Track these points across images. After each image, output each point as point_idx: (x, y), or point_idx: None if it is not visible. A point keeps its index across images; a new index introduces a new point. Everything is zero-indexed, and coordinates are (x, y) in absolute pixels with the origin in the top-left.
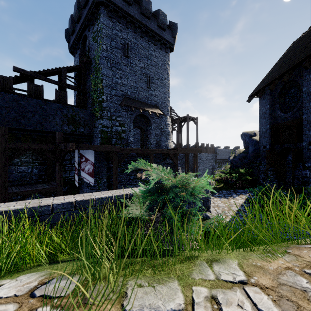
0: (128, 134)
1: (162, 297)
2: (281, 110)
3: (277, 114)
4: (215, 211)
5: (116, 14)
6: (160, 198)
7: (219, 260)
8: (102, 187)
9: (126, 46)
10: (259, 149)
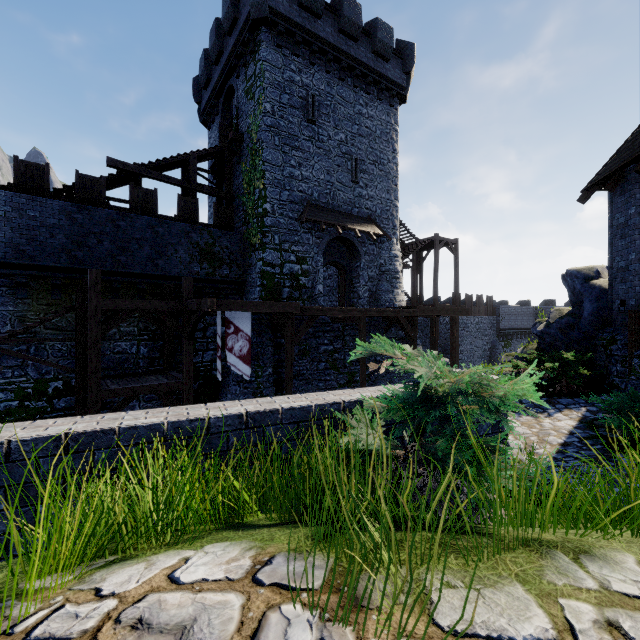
0: (314, 278)
1: (503, 612)
2: None
3: None
4: None
5: (291, 39)
6: (426, 415)
7: (590, 550)
8: (264, 385)
9: (309, 102)
10: (610, 309)
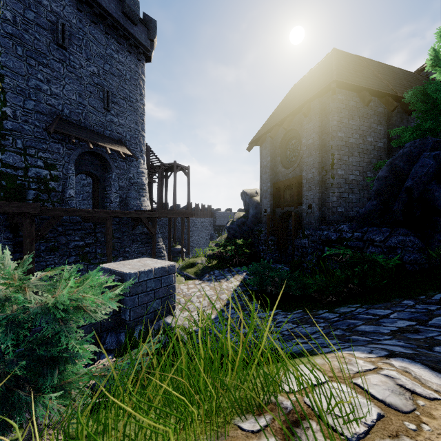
0: (65, 183)
1: None
2: (282, 164)
3: (279, 170)
4: (198, 304)
5: None
6: None
7: None
8: None
9: (59, 28)
10: (261, 213)
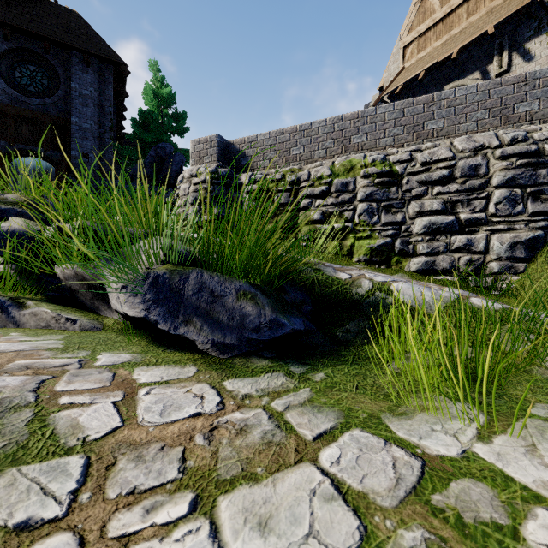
0: None
1: None
2: (4, 82)
3: (2, 87)
4: None
5: None
6: None
7: None
8: None
9: None
10: None
